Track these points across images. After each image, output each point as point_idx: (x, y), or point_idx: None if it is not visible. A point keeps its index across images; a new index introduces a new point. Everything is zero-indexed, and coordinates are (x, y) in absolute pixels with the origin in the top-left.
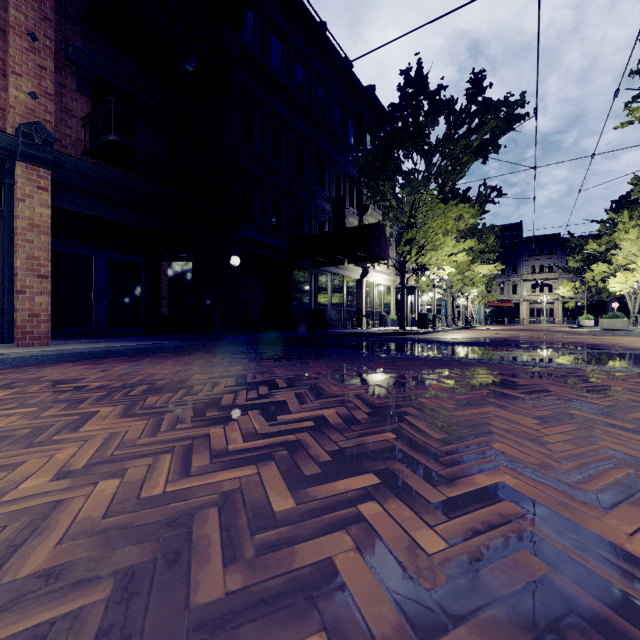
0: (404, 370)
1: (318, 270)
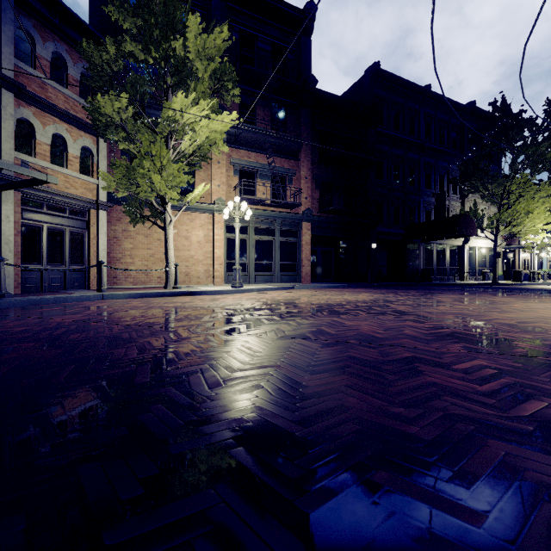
0: (444, 292)
1: (425, 243)
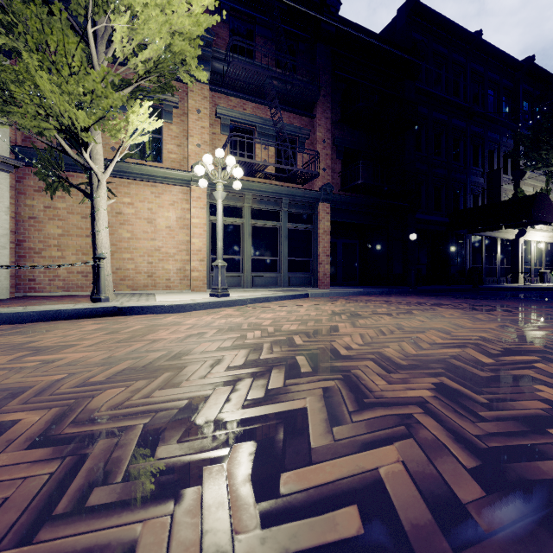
0: None
1: (472, 235)
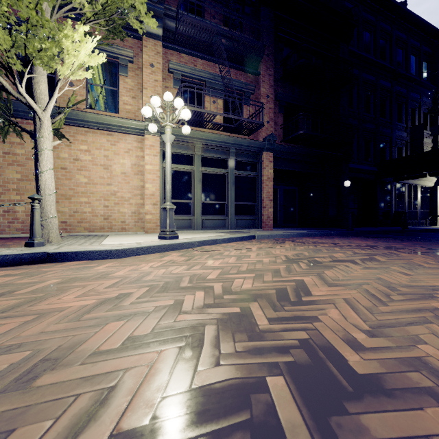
0: None
1: (396, 183)
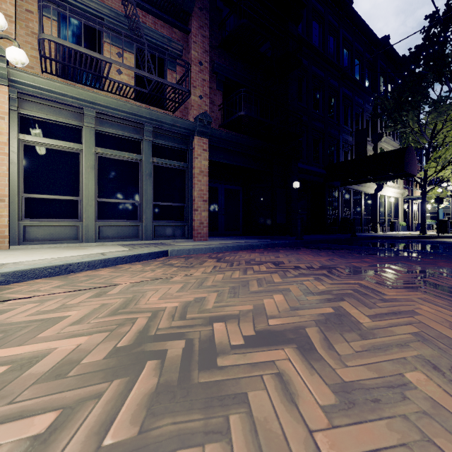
0: None
1: (343, 188)
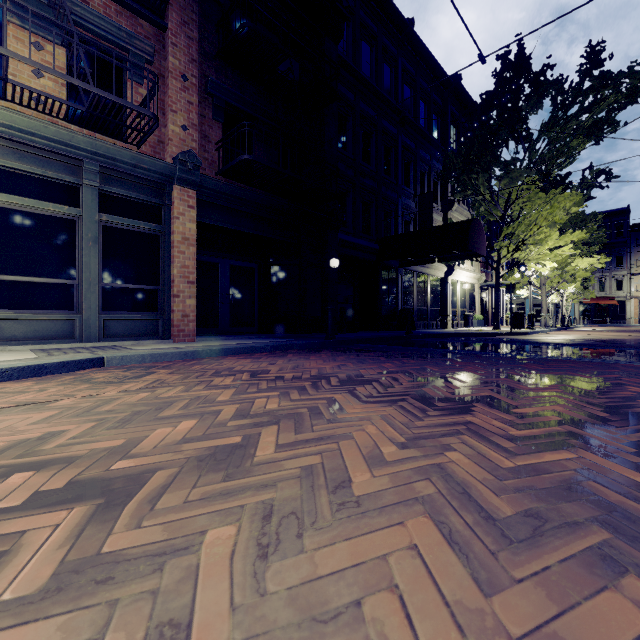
0: (569, 371)
1: (404, 269)
